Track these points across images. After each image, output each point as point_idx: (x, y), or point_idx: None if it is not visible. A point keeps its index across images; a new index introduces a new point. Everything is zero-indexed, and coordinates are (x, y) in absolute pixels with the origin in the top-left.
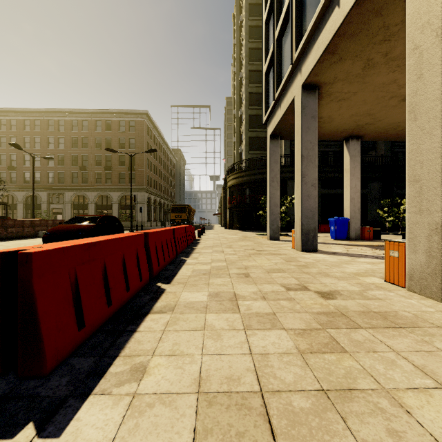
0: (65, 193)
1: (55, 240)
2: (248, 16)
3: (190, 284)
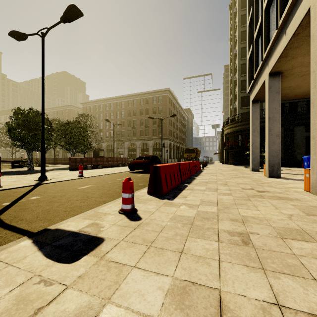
0: (124, 142)
1: (134, 167)
2: (241, 8)
3: (198, 185)
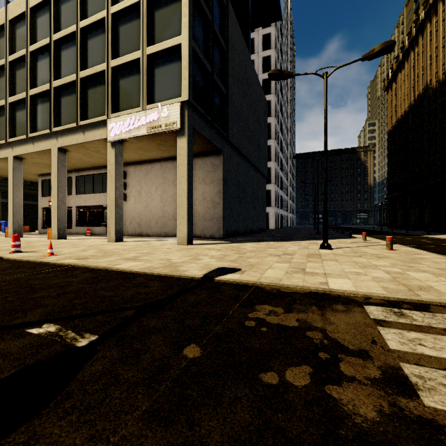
0: None
1: None
2: None
3: None
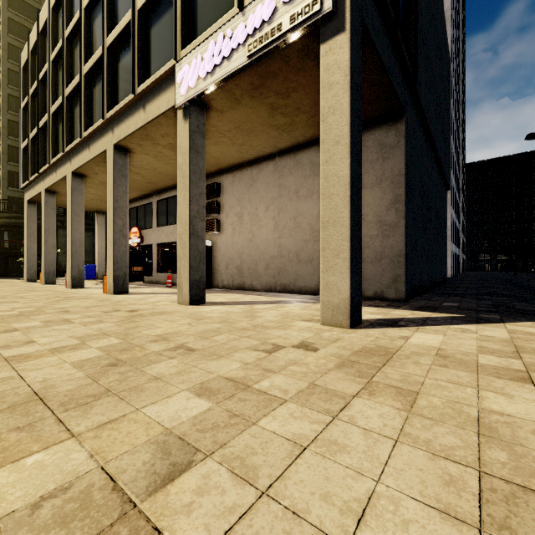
0: None
1: None
2: (8, 31)
3: None
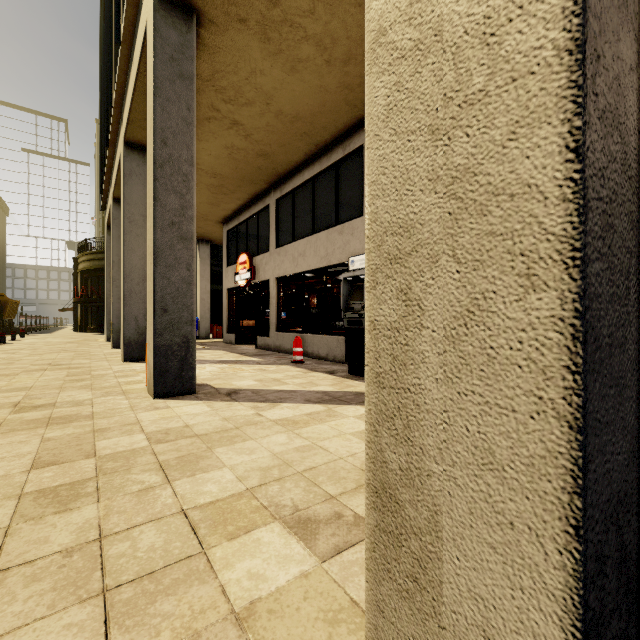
0: None
1: None
2: None
3: None
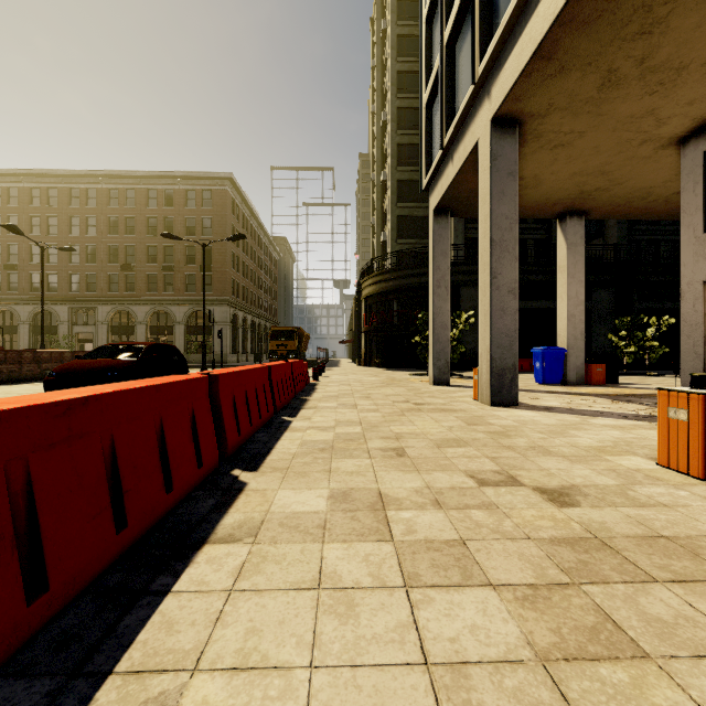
0: (97, 307)
1: (65, 386)
2: (397, 19)
3: (294, 471)
